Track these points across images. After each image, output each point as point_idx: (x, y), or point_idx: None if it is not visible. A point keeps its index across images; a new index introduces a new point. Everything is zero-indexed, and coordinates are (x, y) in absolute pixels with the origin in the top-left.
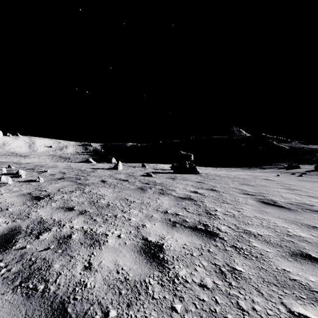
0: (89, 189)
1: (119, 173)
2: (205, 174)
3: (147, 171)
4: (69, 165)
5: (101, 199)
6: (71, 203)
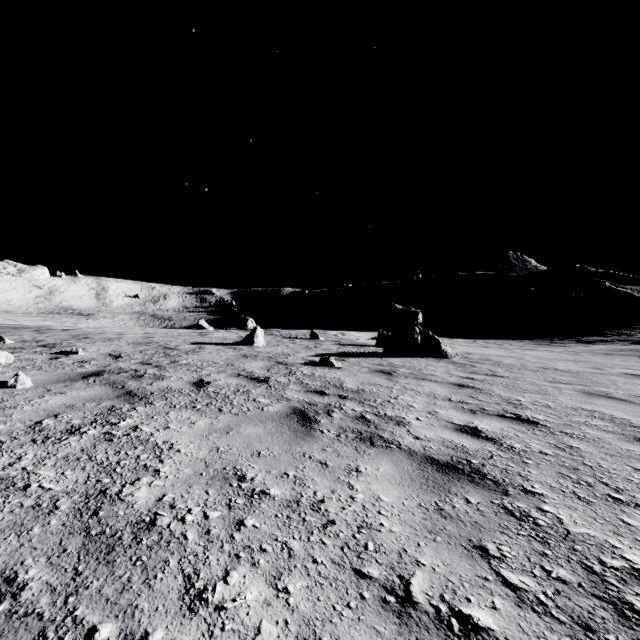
0: (138, 416)
1: (252, 355)
2: (461, 357)
3: (322, 349)
4: (151, 334)
5: (140, 481)
6: (0, 513)
